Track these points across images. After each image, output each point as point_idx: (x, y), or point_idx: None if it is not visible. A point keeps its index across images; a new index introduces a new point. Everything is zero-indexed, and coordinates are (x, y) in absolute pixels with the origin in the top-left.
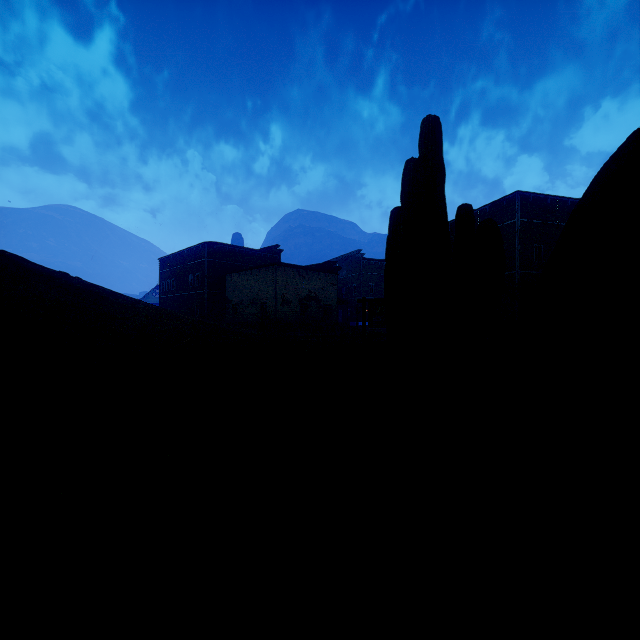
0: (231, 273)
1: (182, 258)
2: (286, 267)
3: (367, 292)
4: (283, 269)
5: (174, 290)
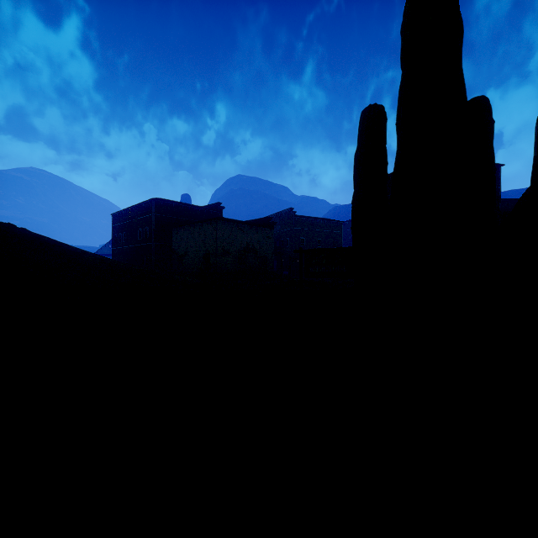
0: (177, 227)
1: (132, 213)
2: (226, 221)
3: (298, 245)
4: (224, 223)
5: (125, 242)
